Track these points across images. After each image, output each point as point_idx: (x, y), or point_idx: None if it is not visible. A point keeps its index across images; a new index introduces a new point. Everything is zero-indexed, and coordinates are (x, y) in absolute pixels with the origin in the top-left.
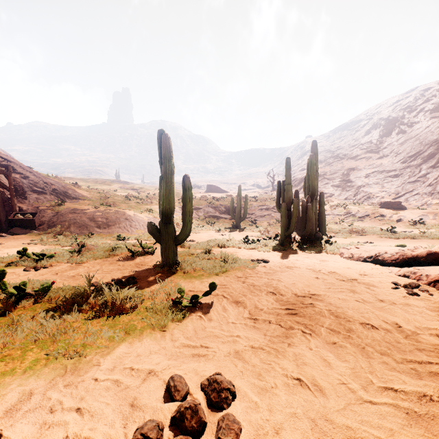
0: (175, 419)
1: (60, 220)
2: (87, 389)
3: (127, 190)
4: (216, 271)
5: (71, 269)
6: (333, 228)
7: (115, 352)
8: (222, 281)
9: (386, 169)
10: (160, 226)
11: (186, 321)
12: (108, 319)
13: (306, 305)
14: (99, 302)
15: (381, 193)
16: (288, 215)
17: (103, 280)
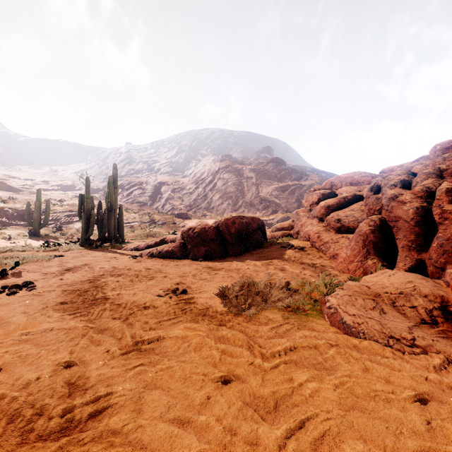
0: (10, 289)
1: None
2: None
3: None
4: None
5: None
6: (138, 233)
7: None
8: (22, 267)
9: (186, 187)
10: None
11: (0, 280)
12: None
13: (78, 267)
14: None
15: (181, 205)
16: (88, 223)
17: None
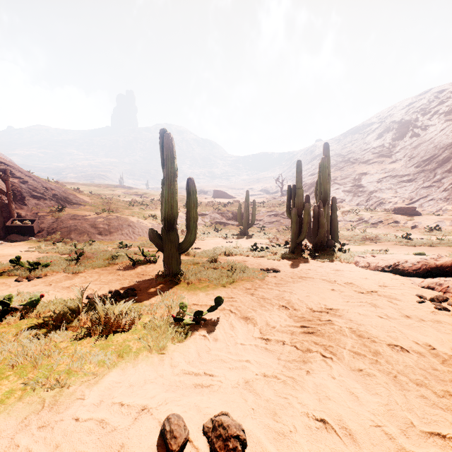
0: None
1: (59, 227)
2: (65, 433)
3: (131, 195)
4: (222, 282)
5: (67, 280)
6: (344, 234)
7: (104, 382)
8: (229, 293)
9: (399, 174)
10: (163, 233)
11: (189, 341)
12: (100, 338)
13: (323, 322)
14: (92, 318)
15: (394, 198)
16: (299, 221)
17: (99, 291)
